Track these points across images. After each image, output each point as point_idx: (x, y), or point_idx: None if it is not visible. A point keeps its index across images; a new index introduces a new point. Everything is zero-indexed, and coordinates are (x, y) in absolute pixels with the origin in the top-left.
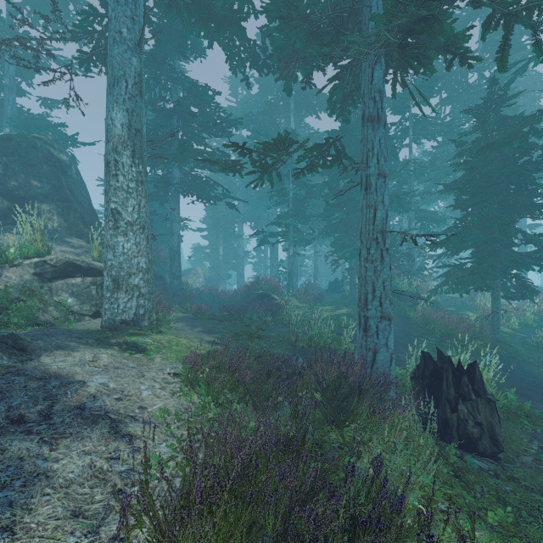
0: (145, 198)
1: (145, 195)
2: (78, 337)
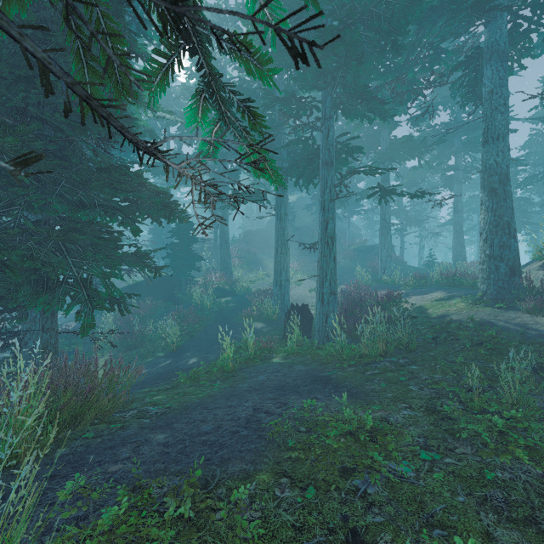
0: (486, 212)
1: (486, 210)
2: (468, 294)
